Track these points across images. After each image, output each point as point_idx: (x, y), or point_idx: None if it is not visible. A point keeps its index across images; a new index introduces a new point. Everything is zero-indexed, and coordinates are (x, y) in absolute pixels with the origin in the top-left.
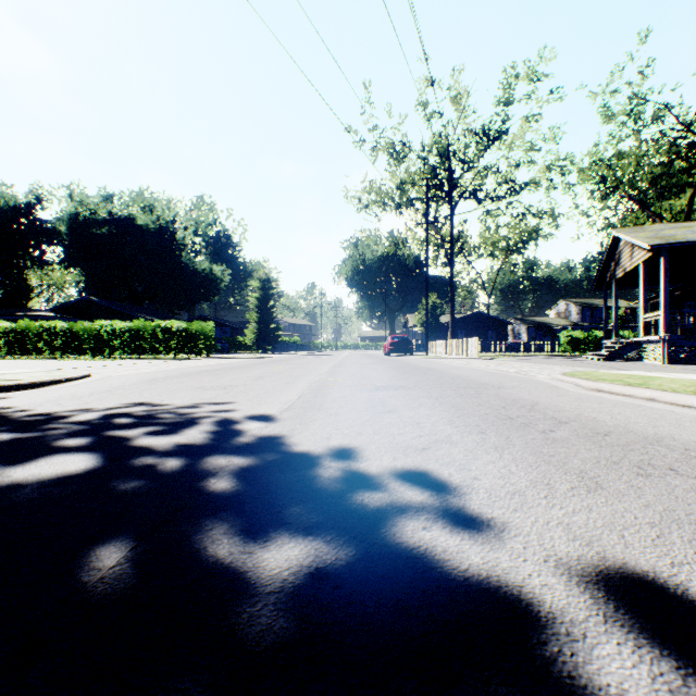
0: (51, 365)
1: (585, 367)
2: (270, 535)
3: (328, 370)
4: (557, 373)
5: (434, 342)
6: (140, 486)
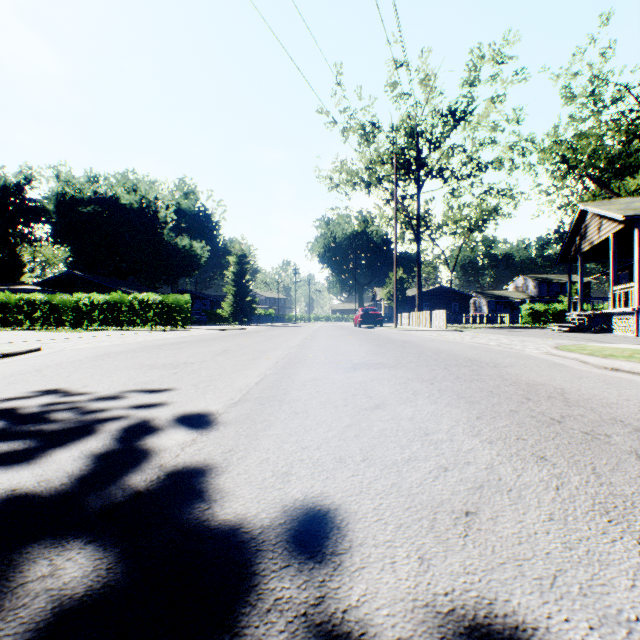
0: (19, 337)
1: (562, 339)
2: None
3: (300, 342)
4: (548, 347)
5: (402, 314)
6: None
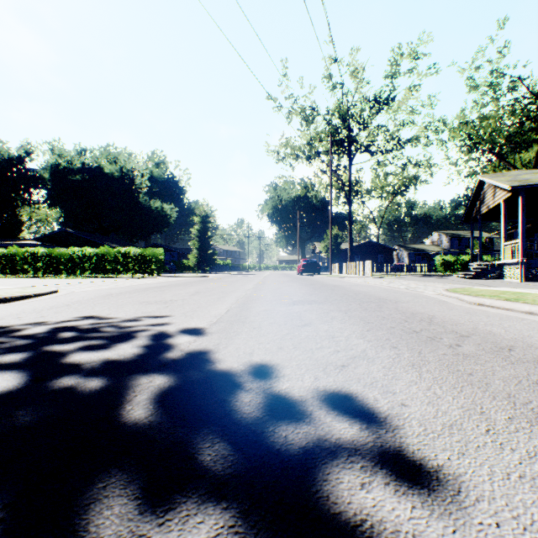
0: (31, 283)
1: (459, 284)
2: (174, 499)
3: (253, 286)
4: (441, 289)
5: (336, 264)
6: (48, 416)
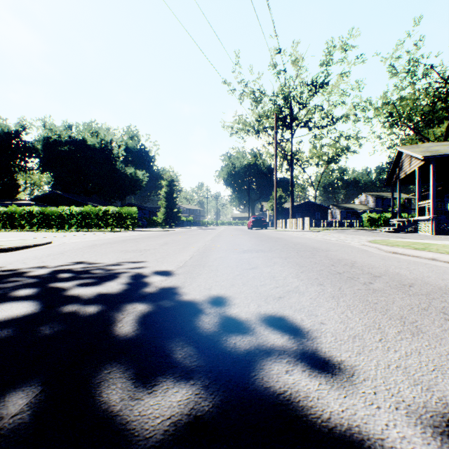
0: (28, 236)
1: (381, 236)
2: (157, 379)
3: (211, 239)
4: (364, 241)
5: (280, 220)
6: (62, 330)
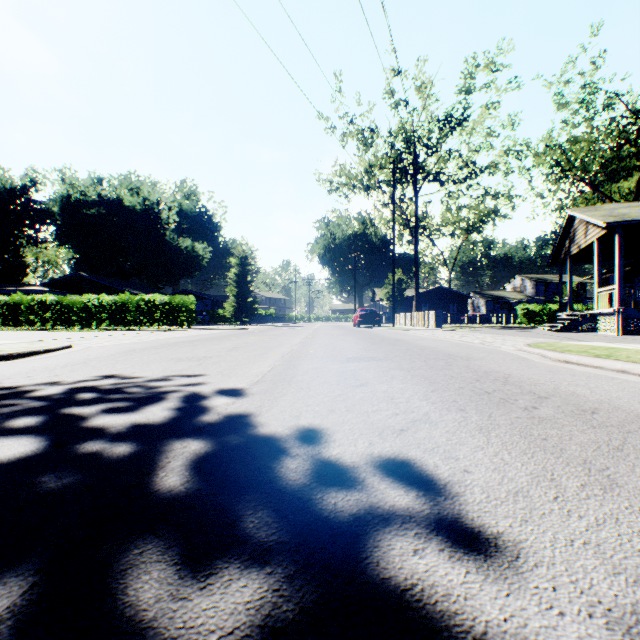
0: (39, 336)
1: (544, 338)
2: (215, 565)
3: (301, 341)
4: (521, 344)
5: (400, 314)
6: (74, 483)
